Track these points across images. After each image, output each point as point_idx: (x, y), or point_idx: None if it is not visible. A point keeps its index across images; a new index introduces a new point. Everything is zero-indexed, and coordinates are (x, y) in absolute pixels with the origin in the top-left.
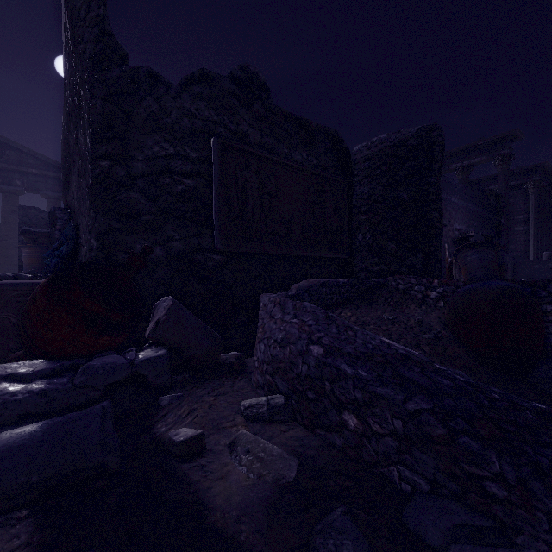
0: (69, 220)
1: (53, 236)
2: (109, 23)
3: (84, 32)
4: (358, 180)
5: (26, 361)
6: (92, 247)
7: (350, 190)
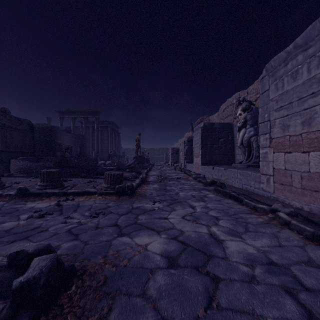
0: None
1: None
2: None
3: None
4: (36, 132)
5: None
6: None
7: (33, 134)
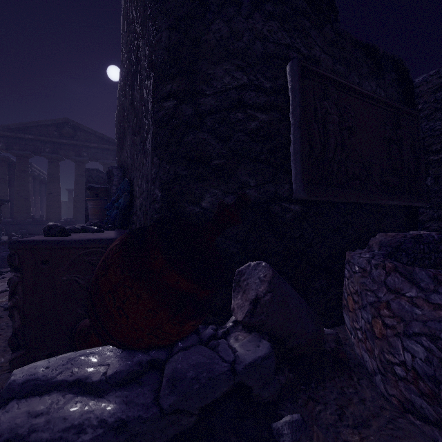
0: (123, 176)
1: (110, 191)
2: None
3: None
4: (424, 115)
5: (95, 350)
6: (156, 198)
7: None
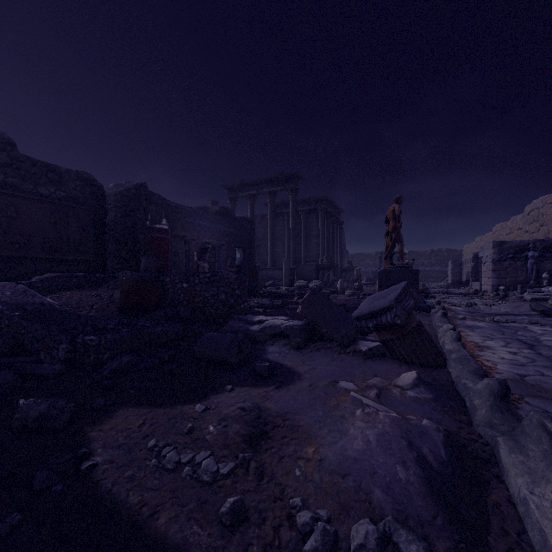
0: None
1: None
2: None
3: None
4: (110, 207)
5: None
6: None
7: (104, 213)
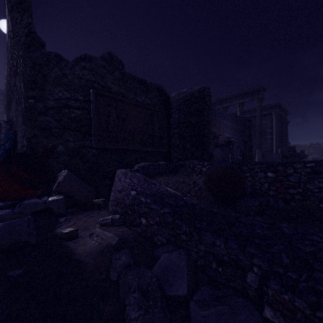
0: (10, 128)
1: None
2: (34, 27)
3: (19, 30)
4: (173, 111)
5: None
6: (24, 145)
7: (169, 116)
